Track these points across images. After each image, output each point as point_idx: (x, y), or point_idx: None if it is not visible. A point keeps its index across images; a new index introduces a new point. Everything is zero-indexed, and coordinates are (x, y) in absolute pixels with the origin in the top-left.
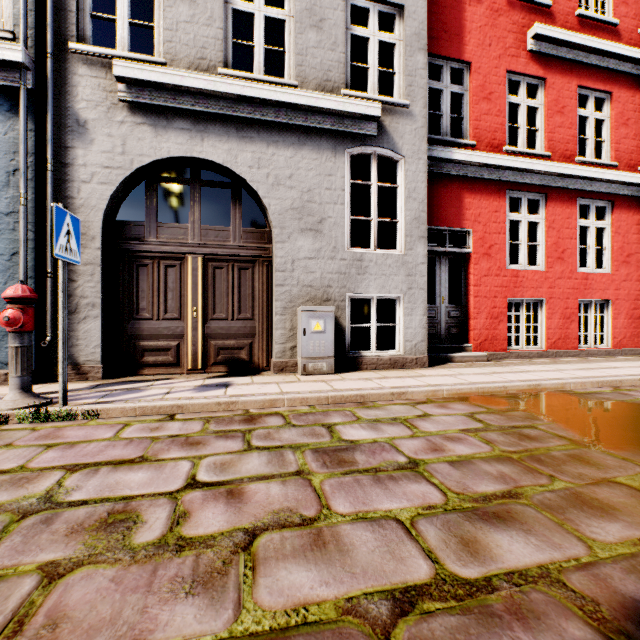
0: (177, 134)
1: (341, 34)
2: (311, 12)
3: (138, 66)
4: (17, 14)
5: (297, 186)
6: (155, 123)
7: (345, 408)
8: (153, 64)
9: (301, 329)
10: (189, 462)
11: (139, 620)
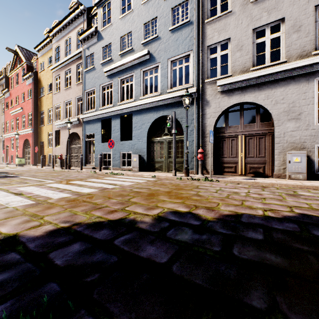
0: (235, 96)
1: (311, 27)
2: (293, 26)
3: (224, 80)
4: (193, 79)
5: (286, 102)
6: (228, 95)
7: (305, 189)
8: (228, 77)
9: (287, 161)
10: (247, 190)
11: (245, 199)
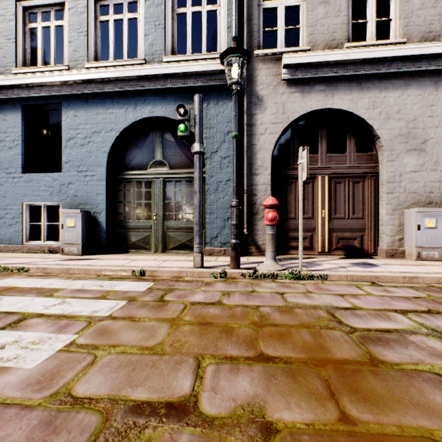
0: (316, 95)
1: None
2: None
3: (298, 55)
4: (229, 42)
5: (403, 118)
6: (302, 90)
7: None
8: (302, 52)
9: (415, 225)
10: None
11: None
